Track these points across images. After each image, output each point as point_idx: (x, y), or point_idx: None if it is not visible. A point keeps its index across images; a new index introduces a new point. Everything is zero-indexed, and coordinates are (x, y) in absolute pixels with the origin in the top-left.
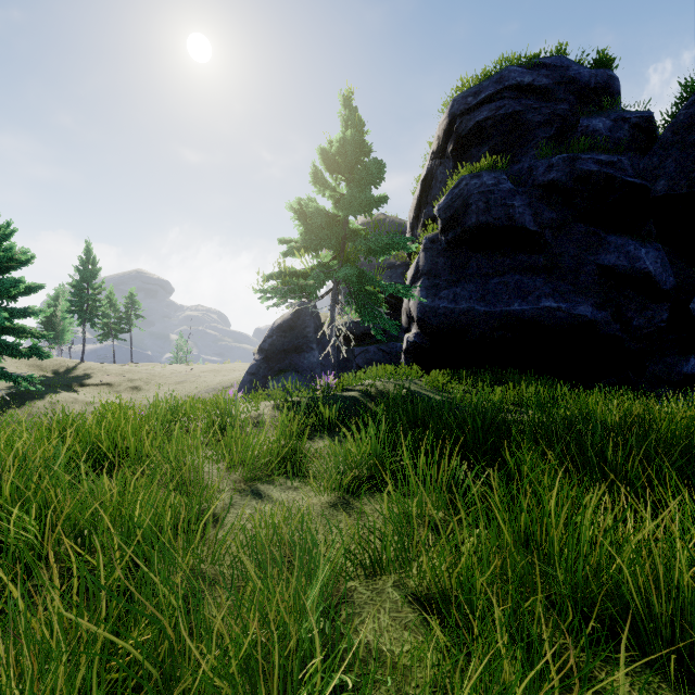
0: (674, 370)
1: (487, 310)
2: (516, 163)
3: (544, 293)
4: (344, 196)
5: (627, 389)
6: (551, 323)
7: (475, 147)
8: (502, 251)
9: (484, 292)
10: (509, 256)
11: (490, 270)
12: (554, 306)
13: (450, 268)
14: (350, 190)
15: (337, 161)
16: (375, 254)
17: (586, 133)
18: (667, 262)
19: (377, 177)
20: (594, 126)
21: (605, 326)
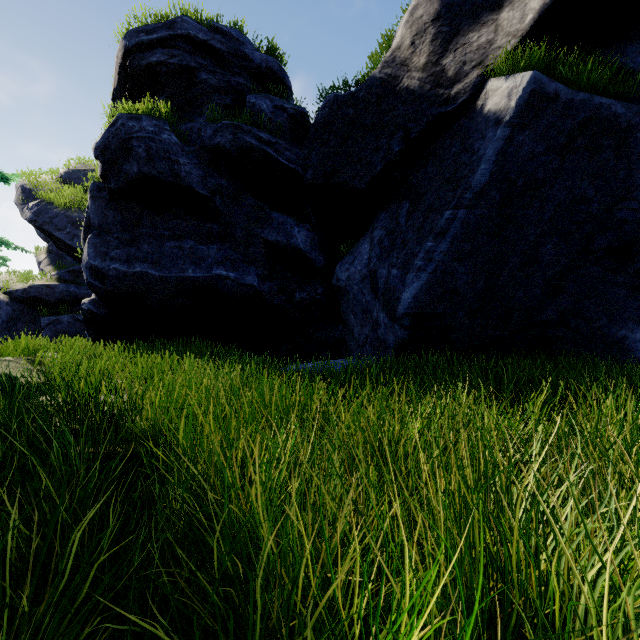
0: (331, 336)
1: (162, 274)
2: (191, 121)
3: (216, 261)
4: None
5: (300, 353)
6: (224, 291)
7: (152, 93)
8: (176, 212)
9: (160, 255)
10: (185, 219)
11: (166, 232)
12: (224, 274)
13: (122, 224)
14: None
15: None
16: None
17: (254, 110)
18: (317, 243)
19: None
20: (260, 105)
21: (273, 296)
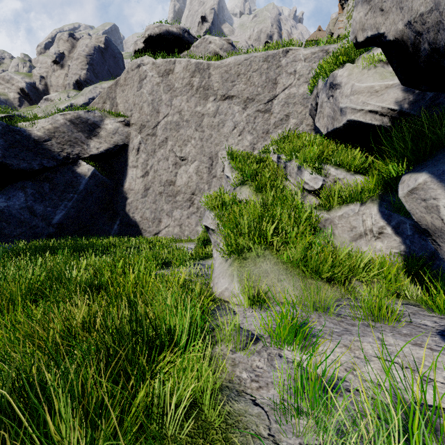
0: None
1: None
2: None
3: None
4: None
5: None
6: None
7: None
8: None
9: None
10: None
11: None
12: None
13: None
14: None
15: None
16: None
17: None
18: None
19: None
20: None
21: None
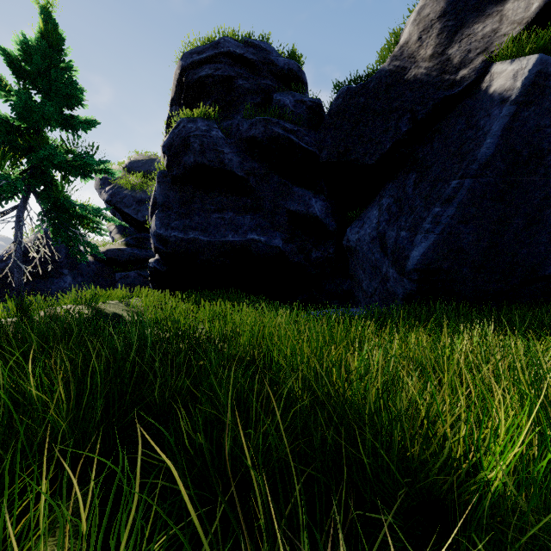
0: (340, 288)
1: (209, 239)
2: (230, 119)
3: (250, 228)
4: (15, 100)
5: (314, 302)
6: (256, 252)
7: (201, 99)
8: (220, 190)
9: (207, 224)
10: (226, 196)
11: (212, 206)
12: (256, 238)
13: (179, 202)
14: (18, 94)
15: (24, 66)
16: (70, 173)
17: (280, 105)
18: (330, 210)
19: (71, 93)
20: (284, 101)
21: (293, 255)
